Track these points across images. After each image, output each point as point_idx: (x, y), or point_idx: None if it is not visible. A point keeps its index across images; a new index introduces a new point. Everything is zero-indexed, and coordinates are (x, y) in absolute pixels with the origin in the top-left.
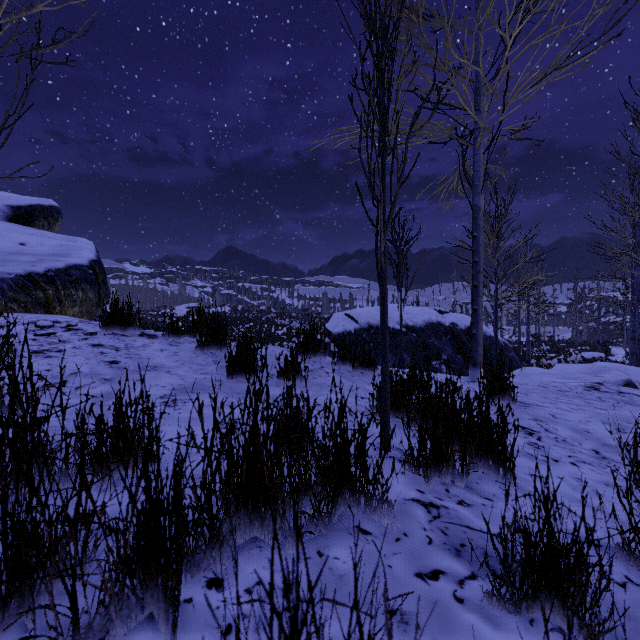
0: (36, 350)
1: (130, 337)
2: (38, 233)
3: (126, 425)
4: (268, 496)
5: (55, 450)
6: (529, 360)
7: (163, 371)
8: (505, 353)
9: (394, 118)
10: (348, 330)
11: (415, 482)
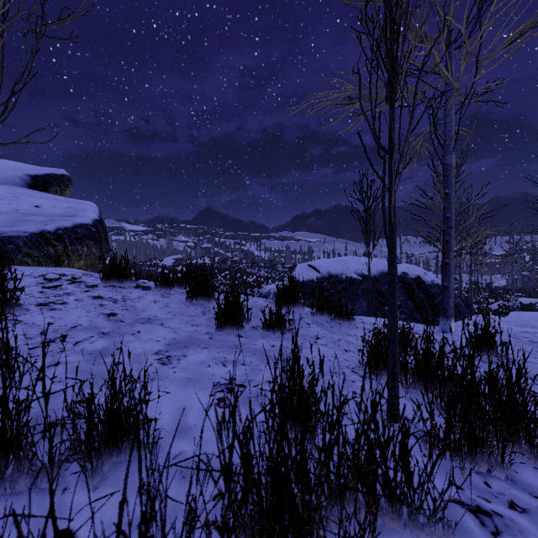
0: (42, 302)
1: (127, 289)
2: (51, 197)
3: (120, 405)
4: (302, 529)
5: (37, 442)
6: (471, 305)
7: (157, 323)
8: None
9: (406, 59)
10: (311, 279)
11: (445, 470)
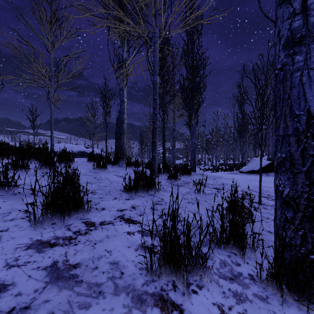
0: None
1: None
2: None
3: None
4: None
5: None
6: None
7: None
8: None
9: None
10: None
11: None
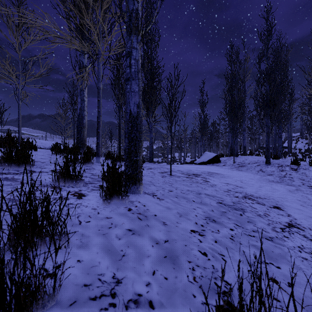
0: None
1: None
2: None
3: None
4: None
5: None
6: None
7: None
8: None
9: None
10: None
11: None
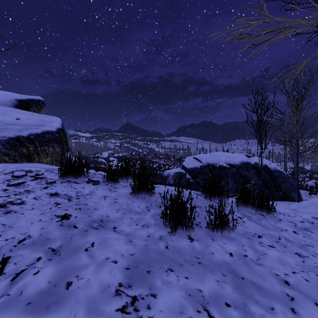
0: (1, 203)
1: (80, 184)
2: (30, 113)
3: None
4: None
5: None
6: None
7: (109, 228)
8: (287, 180)
9: None
10: (196, 166)
11: None
